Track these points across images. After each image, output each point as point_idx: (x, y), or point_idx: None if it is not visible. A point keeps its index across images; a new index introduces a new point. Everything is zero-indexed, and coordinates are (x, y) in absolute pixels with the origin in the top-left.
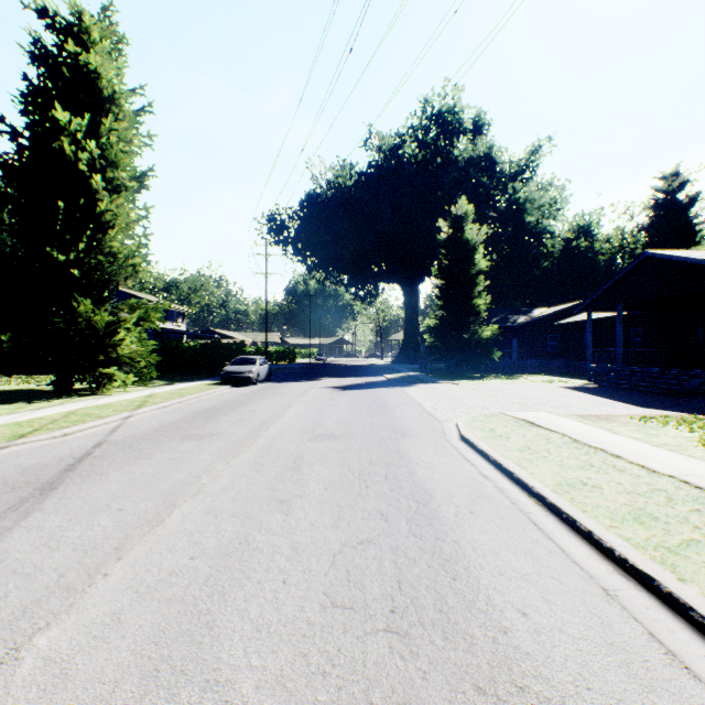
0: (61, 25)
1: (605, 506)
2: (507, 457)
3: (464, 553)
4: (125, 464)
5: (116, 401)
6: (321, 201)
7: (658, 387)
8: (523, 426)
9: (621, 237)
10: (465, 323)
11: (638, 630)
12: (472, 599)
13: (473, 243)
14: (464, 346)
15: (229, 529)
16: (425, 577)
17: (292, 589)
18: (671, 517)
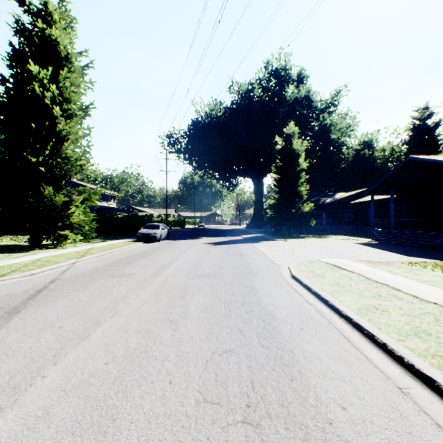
0: (33, 11)
1: (393, 324)
2: (323, 290)
3: (297, 359)
4: (68, 294)
5: (68, 252)
6: (201, 125)
7: (417, 243)
8: (332, 269)
9: (391, 148)
10: (293, 202)
11: (428, 421)
12: (305, 396)
13: (298, 152)
14: (292, 217)
15: (134, 341)
16: (271, 378)
17: (175, 388)
18: (440, 333)
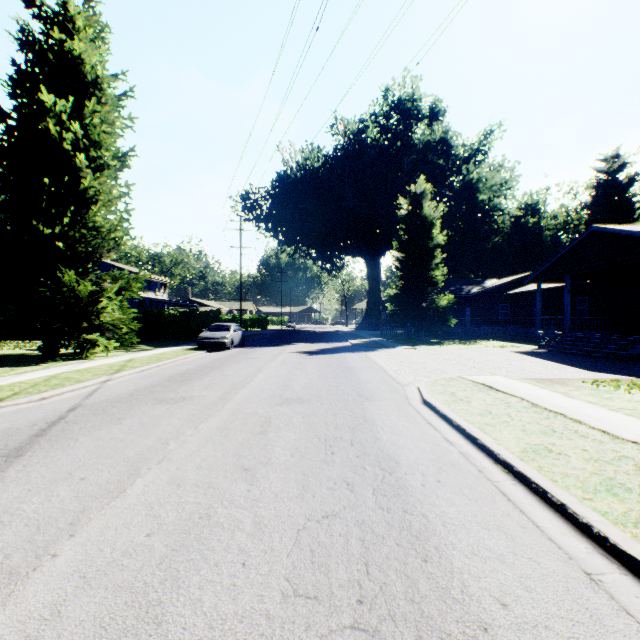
0: (47, 14)
1: (574, 475)
2: (470, 422)
3: (434, 529)
4: (95, 429)
5: (97, 365)
6: (291, 181)
7: (604, 352)
8: (482, 390)
9: (566, 214)
10: (423, 292)
11: (632, 627)
12: (445, 586)
13: (430, 219)
14: (422, 314)
15: (191, 500)
16: (394, 558)
17: (251, 574)
18: None
